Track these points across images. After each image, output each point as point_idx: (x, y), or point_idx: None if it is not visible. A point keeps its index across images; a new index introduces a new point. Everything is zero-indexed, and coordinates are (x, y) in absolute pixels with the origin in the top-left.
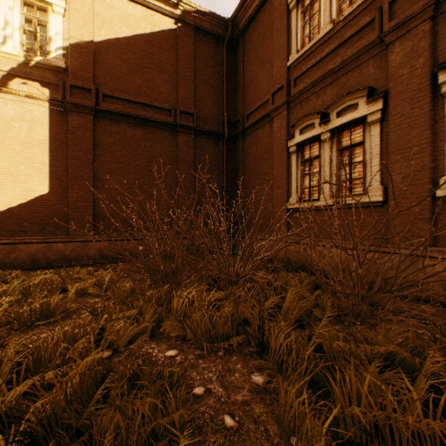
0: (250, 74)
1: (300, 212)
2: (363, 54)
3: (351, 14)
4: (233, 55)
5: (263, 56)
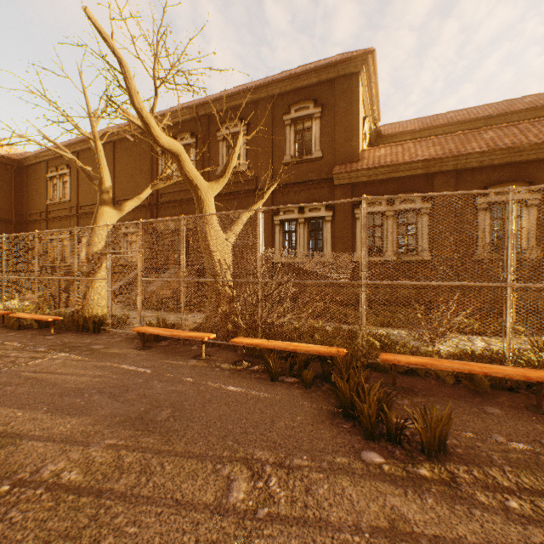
0: (32, 192)
1: (52, 267)
2: (67, 217)
3: (65, 201)
4: (21, 175)
5: (38, 189)
